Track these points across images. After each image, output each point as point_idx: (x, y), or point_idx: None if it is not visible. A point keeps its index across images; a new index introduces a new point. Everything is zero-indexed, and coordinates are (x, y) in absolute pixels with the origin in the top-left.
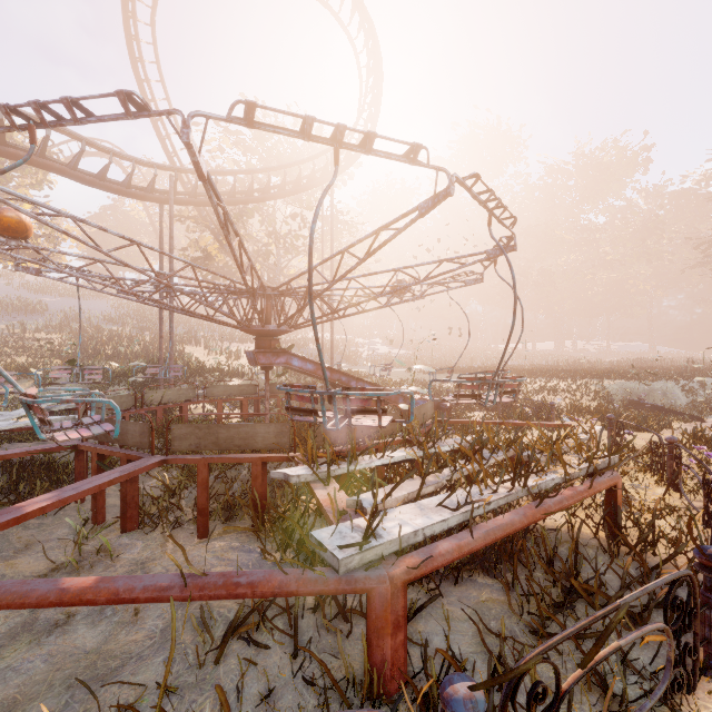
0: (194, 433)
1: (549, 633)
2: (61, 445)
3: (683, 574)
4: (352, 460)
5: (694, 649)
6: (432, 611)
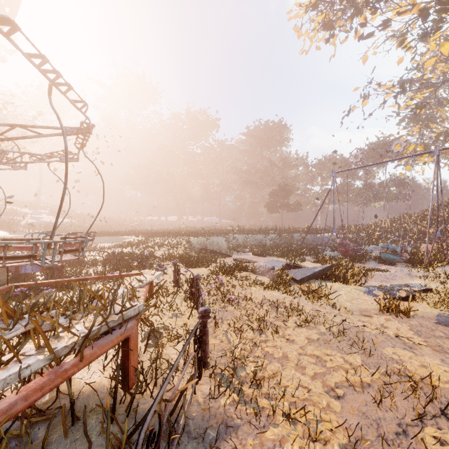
0: None
1: None
2: None
3: None
4: None
5: None
6: None
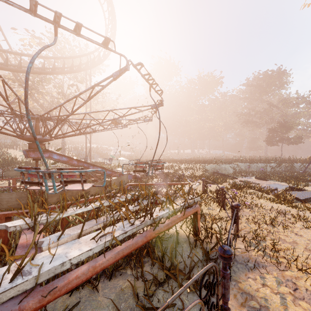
0: None
1: (149, 308)
2: None
3: (210, 267)
4: (62, 211)
5: (217, 303)
6: (88, 304)
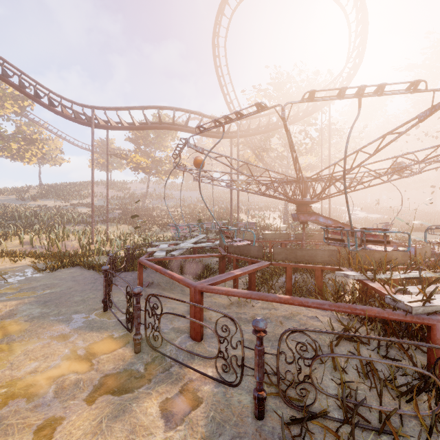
0: (284, 252)
1: None
2: (221, 254)
3: None
4: (383, 272)
5: None
6: None
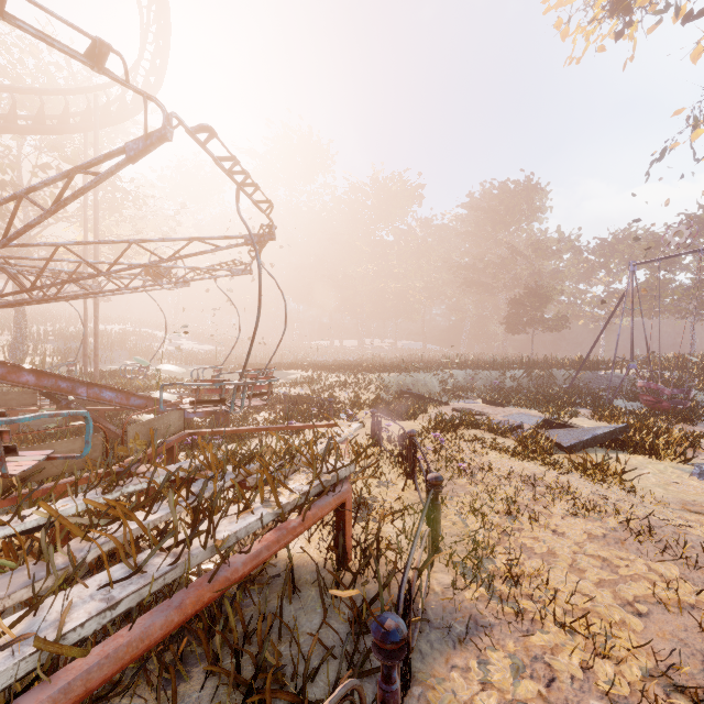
0: None
1: None
2: None
3: (339, 699)
4: None
5: None
6: None
